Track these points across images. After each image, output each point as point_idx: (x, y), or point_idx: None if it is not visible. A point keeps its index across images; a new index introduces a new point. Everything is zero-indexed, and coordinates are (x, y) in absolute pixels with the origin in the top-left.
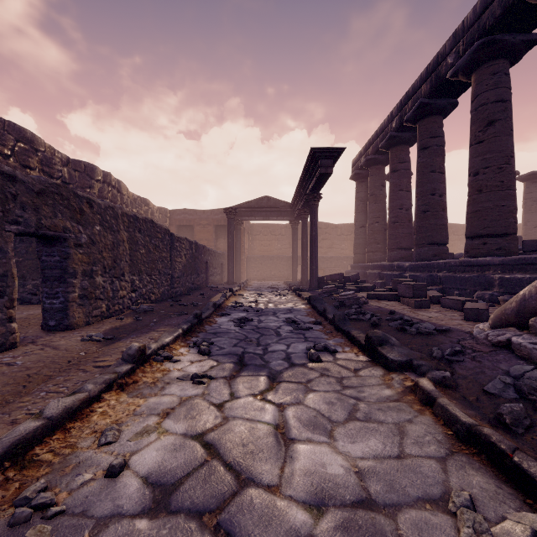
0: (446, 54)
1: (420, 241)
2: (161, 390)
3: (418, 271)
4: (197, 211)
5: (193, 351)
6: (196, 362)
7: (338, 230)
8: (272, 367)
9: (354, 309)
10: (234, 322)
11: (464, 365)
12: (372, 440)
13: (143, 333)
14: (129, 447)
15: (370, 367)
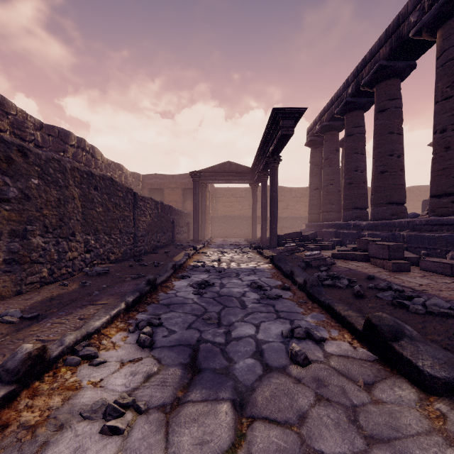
0: (409, 13)
1: (378, 200)
2: (38, 453)
3: (376, 230)
4: (167, 176)
5: (131, 340)
6: (128, 365)
7: (292, 193)
8: (238, 375)
9: (325, 272)
10: (193, 287)
11: None
12: None
13: (76, 308)
14: None
15: (386, 377)
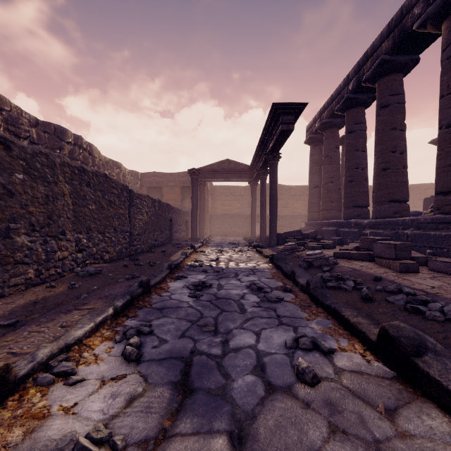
0: (412, 5)
1: (380, 198)
2: None
3: (379, 228)
4: (165, 174)
5: (116, 352)
6: (110, 383)
7: (292, 191)
8: (236, 397)
9: (328, 272)
10: (189, 289)
11: None
12: None
13: (59, 314)
14: None
15: (410, 401)
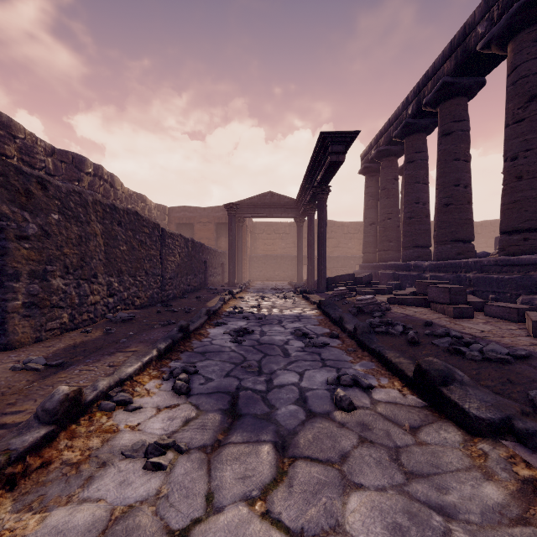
0: (476, 24)
1: (442, 237)
2: (84, 485)
3: (440, 271)
4: (197, 209)
5: (166, 387)
6: (165, 410)
7: (345, 228)
8: (280, 420)
9: (378, 318)
10: (230, 335)
11: None
12: None
13: (103, 356)
14: None
15: (433, 421)
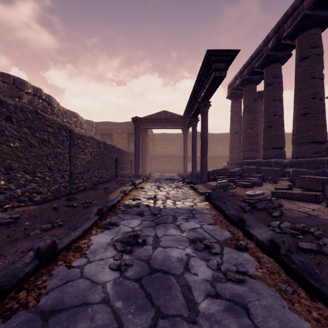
0: None
1: (301, 140)
2: None
3: (300, 167)
4: (115, 123)
5: None
6: None
7: (214, 137)
8: None
9: (288, 222)
10: (115, 249)
11: None
12: None
13: None
14: None
15: None
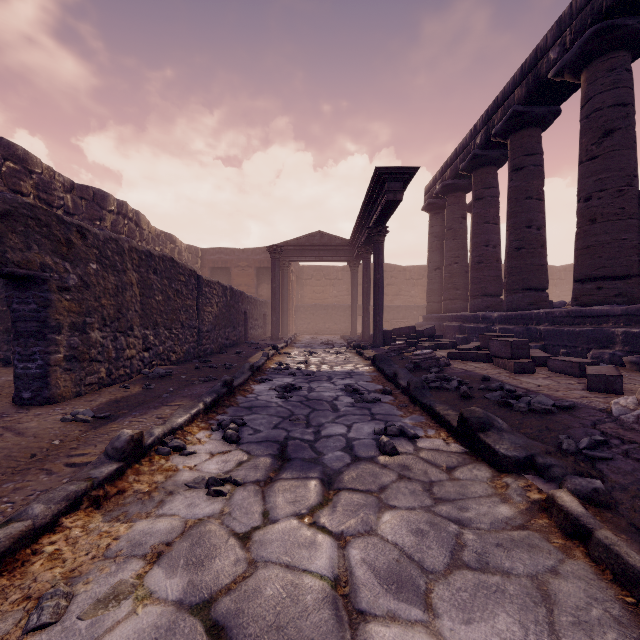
0: (548, 48)
1: (513, 285)
2: (158, 506)
3: (510, 323)
4: (235, 250)
5: (216, 437)
6: (218, 455)
7: (407, 273)
8: (327, 462)
9: (434, 373)
10: (276, 391)
11: (615, 465)
12: (499, 616)
13: (149, 409)
14: (77, 635)
15: (469, 463)
